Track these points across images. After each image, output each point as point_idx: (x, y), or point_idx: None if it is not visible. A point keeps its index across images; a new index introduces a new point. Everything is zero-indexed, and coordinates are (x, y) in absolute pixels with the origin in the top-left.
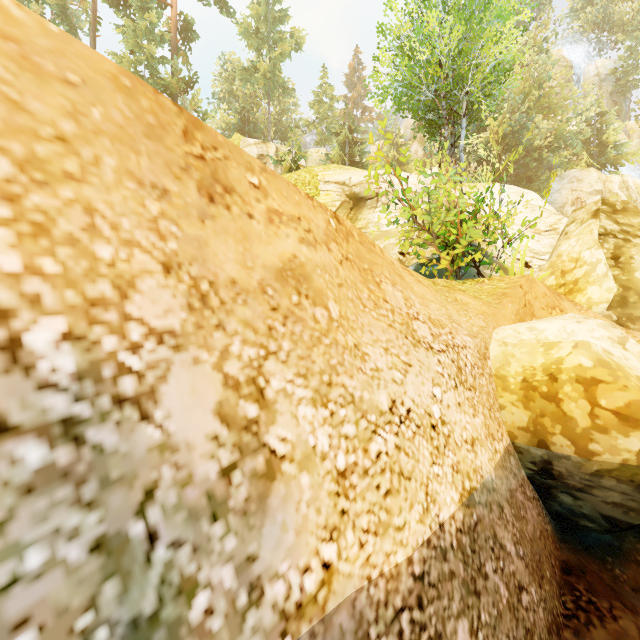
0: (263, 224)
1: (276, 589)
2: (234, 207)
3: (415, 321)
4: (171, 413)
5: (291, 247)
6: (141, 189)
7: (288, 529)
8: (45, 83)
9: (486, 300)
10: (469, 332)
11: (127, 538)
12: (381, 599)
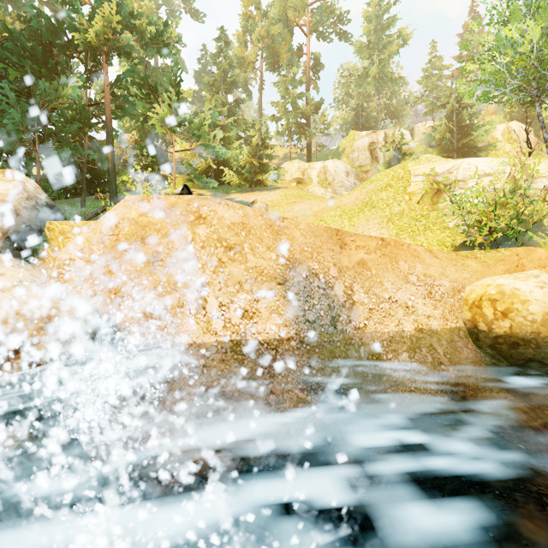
0: (354, 250)
1: (354, 323)
2: (347, 248)
3: (410, 275)
4: (336, 290)
5: (362, 255)
6: (329, 251)
7: (357, 314)
8: (317, 238)
9: (489, 263)
10: (451, 280)
11: (331, 306)
12: (379, 336)
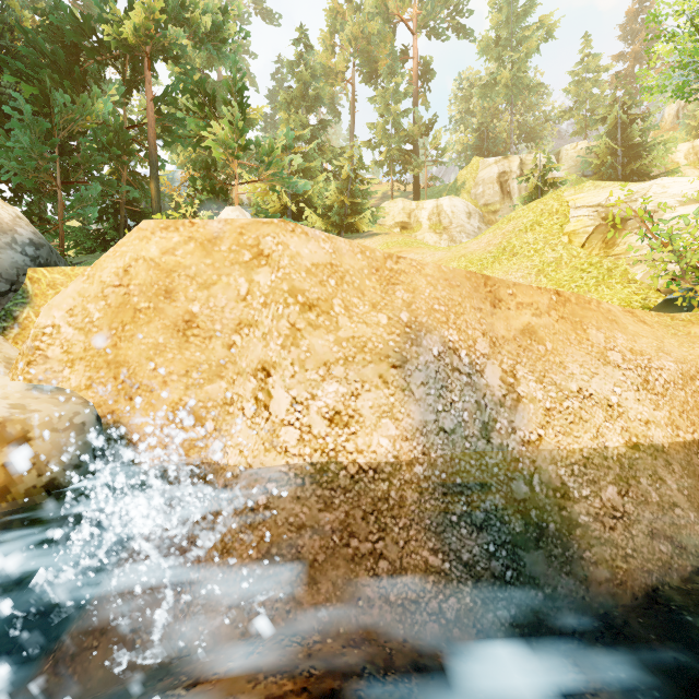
0: (514, 311)
1: (520, 433)
2: (502, 307)
3: (610, 351)
4: (488, 377)
5: (527, 319)
6: (475, 311)
7: (524, 418)
8: (454, 289)
9: None
10: (677, 359)
11: (481, 403)
12: (564, 456)
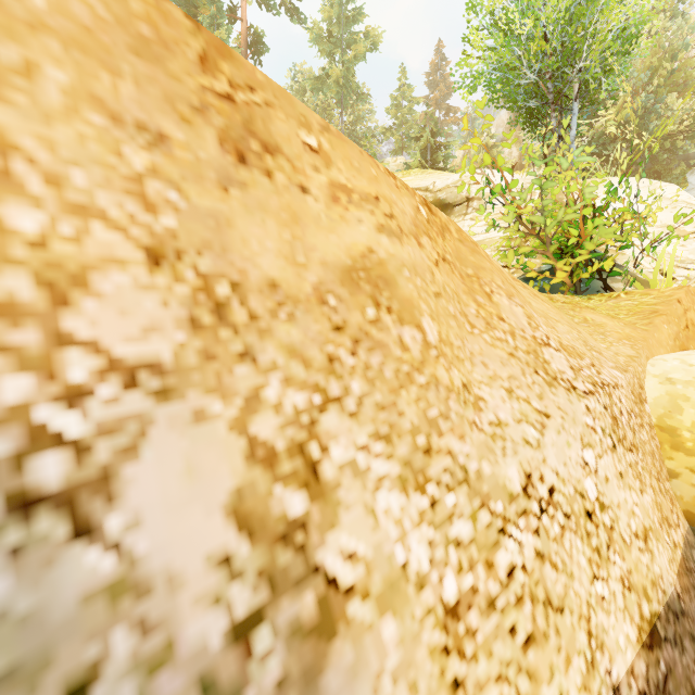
0: (323, 203)
1: None
2: (278, 174)
3: (545, 348)
4: (141, 517)
5: (365, 237)
6: (116, 128)
7: None
8: None
9: (627, 320)
10: (616, 364)
11: None
12: None
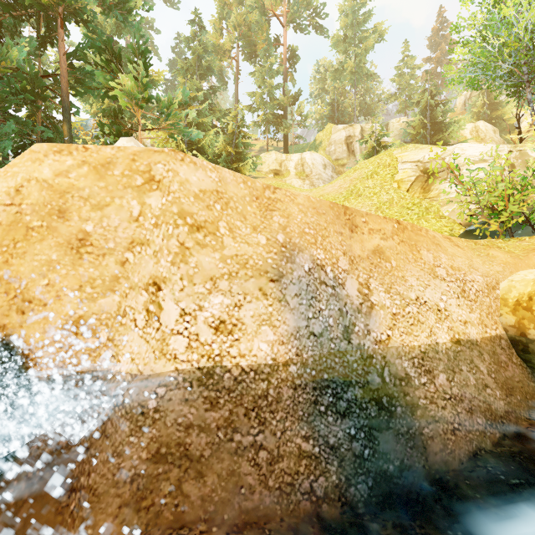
0: (367, 235)
1: (374, 334)
2: (358, 232)
3: (437, 268)
4: (348, 289)
5: (377, 242)
6: (337, 234)
7: (377, 322)
8: (321, 216)
9: (517, 254)
10: (483, 274)
11: (343, 310)
12: (407, 352)
